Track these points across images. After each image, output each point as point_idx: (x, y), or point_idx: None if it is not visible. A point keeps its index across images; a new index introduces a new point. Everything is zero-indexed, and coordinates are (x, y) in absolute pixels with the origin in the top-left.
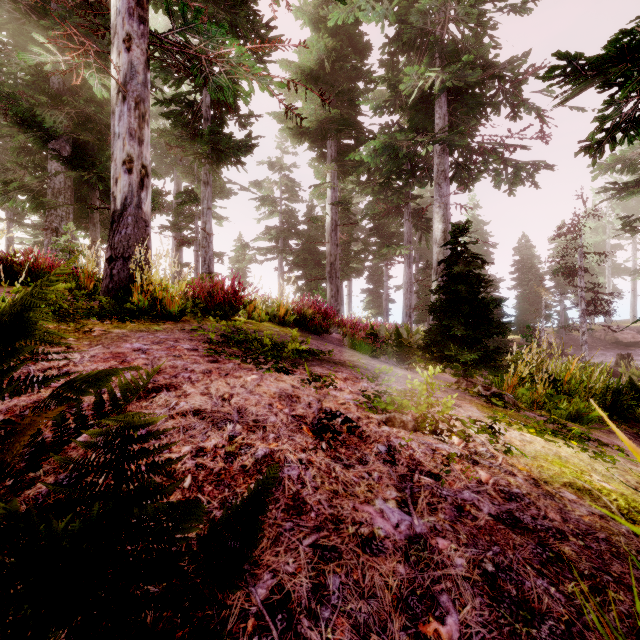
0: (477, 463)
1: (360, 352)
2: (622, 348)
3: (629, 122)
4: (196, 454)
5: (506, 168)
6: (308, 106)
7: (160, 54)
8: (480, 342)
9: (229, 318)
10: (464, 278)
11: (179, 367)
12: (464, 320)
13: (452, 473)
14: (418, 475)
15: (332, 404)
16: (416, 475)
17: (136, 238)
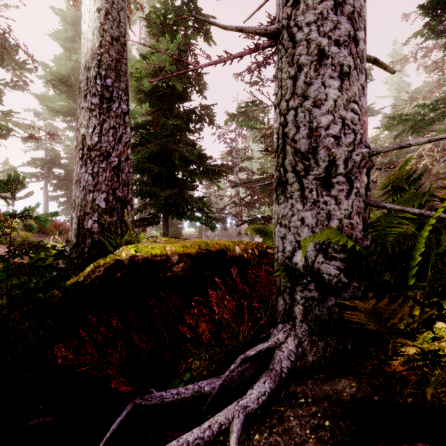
0: None
1: None
2: (246, 237)
3: None
4: None
5: None
6: (58, 101)
7: None
8: None
9: None
10: None
11: None
12: None
13: None
14: None
15: None
16: None
17: None
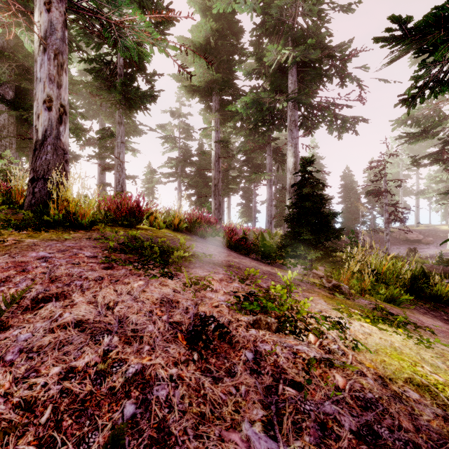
0: (333, 365)
1: (235, 251)
2: (410, 244)
3: (435, 81)
4: (64, 376)
5: (336, 120)
6: (198, 70)
7: (82, 22)
8: (322, 244)
9: (133, 227)
10: (310, 197)
11: (74, 275)
12: (310, 228)
13: (313, 380)
14: (282, 386)
15: (207, 308)
16: (280, 386)
17: (55, 163)
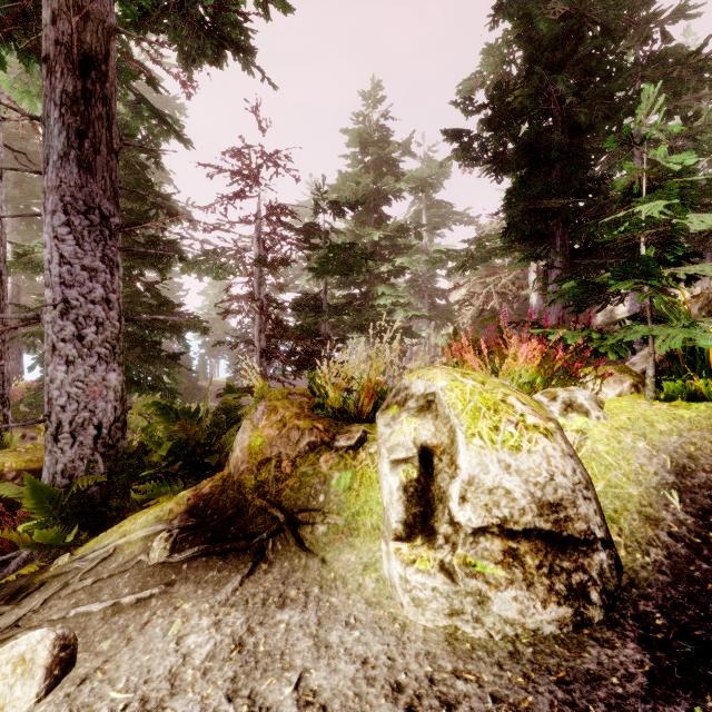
0: None
1: None
2: None
3: None
4: None
5: None
6: None
7: None
8: None
9: None
10: None
11: None
12: None
13: None
14: None
15: None
16: None
17: None
